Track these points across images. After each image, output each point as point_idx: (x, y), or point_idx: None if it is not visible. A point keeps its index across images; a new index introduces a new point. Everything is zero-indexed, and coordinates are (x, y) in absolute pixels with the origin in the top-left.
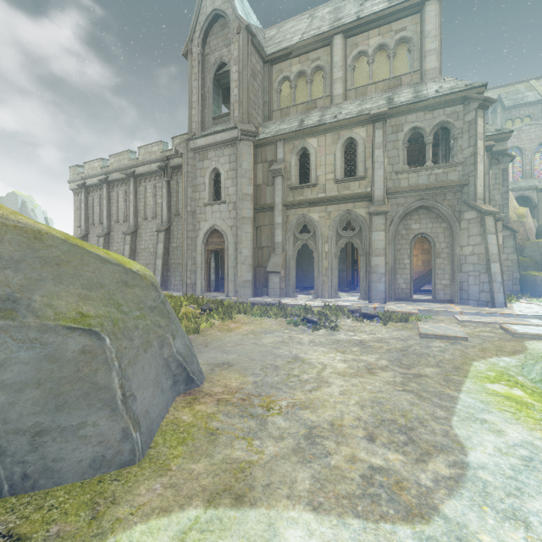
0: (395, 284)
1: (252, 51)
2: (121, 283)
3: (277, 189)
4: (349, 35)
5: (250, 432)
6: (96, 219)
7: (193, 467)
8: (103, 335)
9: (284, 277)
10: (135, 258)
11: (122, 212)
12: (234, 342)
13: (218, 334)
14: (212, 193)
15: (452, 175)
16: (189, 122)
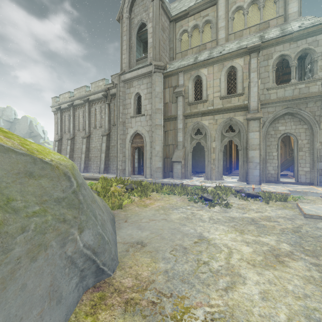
0: (266, 171)
1: (162, 13)
2: (23, 173)
3: (179, 105)
4: None
5: None
6: (66, 129)
7: None
8: None
9: (183, 165)
10: (89, 153)
11: (81, 124)
12: (148, 217)
13: (136, 209)
14: (136, 109)
15: (313, 88)
16: (121, 63)
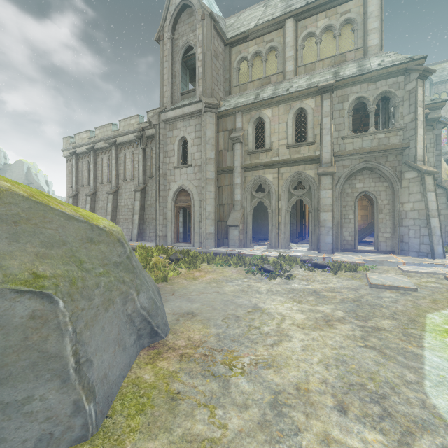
0: (341, 237)
1: (215, 35)
2: (86, 239)
3: (236, 154)
4: (299, 18)
5: (212, 397)
6: (84, 181)
7: (149, 447)
8: (56, 298)
9: (242, 230)
10: (116, 214)
11: (106, 175)
12: (198, 290)
13: (184, 282)
14: (181, 158)
15: (394, 139)
16: (161, 97)
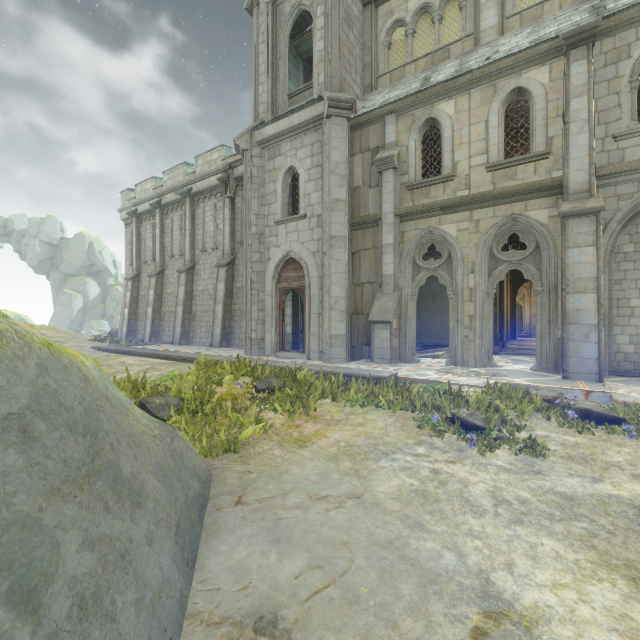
0: (611, 345)
1: None
2: None
3: (385, 190)
4: None
5: None
6: (148, 255)
7: None
8: None
9: (397, 330)
10: (191, 303)
11: (177, 245)
12: (305, 487)
13: (277, 452)
14: (287, 205)
15: None
16: (254, 104)
